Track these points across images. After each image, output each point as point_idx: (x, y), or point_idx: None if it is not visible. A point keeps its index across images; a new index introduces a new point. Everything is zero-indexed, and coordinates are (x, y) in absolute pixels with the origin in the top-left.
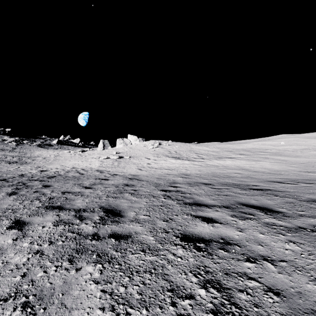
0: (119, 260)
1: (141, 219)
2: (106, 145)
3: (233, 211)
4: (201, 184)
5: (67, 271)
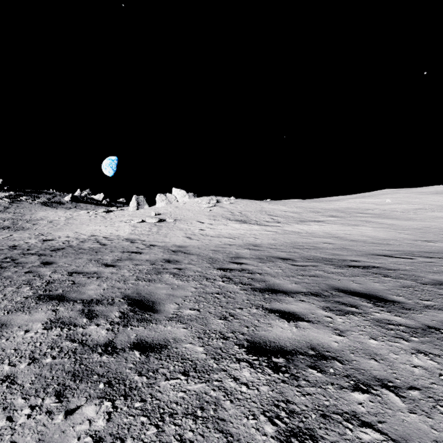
0: (143, 393)
1: (185, 317)
2: (142, 204)
3: (326, 301)
4: (277, 259)
5: (49, 416)
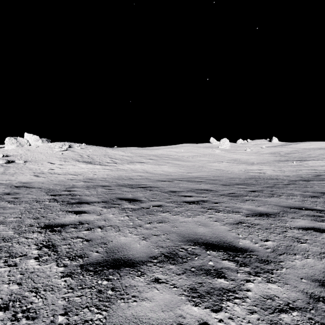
0: None
1: (8, 221)
2: None
3: (107, 204)
4: (100, 186)
5: None
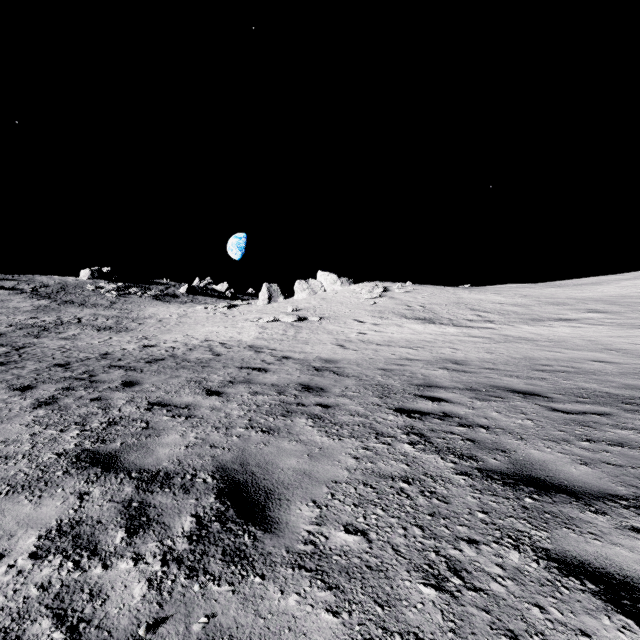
0: None
1: (334, 557)
2: (275, 295)
3: None
4: (509, 393)
5: None
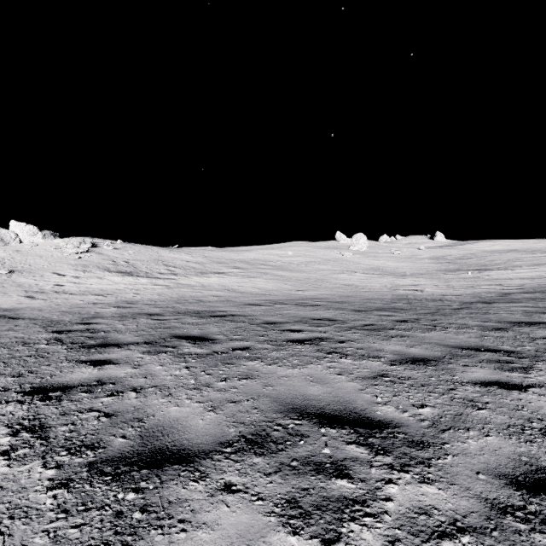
0: None
1: None
2: None
3: (153, 347)
4: (144, 315)
5: None
